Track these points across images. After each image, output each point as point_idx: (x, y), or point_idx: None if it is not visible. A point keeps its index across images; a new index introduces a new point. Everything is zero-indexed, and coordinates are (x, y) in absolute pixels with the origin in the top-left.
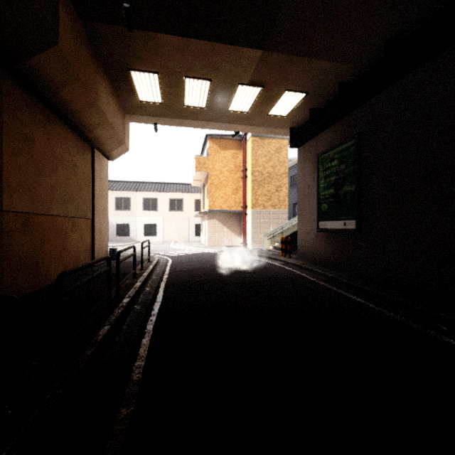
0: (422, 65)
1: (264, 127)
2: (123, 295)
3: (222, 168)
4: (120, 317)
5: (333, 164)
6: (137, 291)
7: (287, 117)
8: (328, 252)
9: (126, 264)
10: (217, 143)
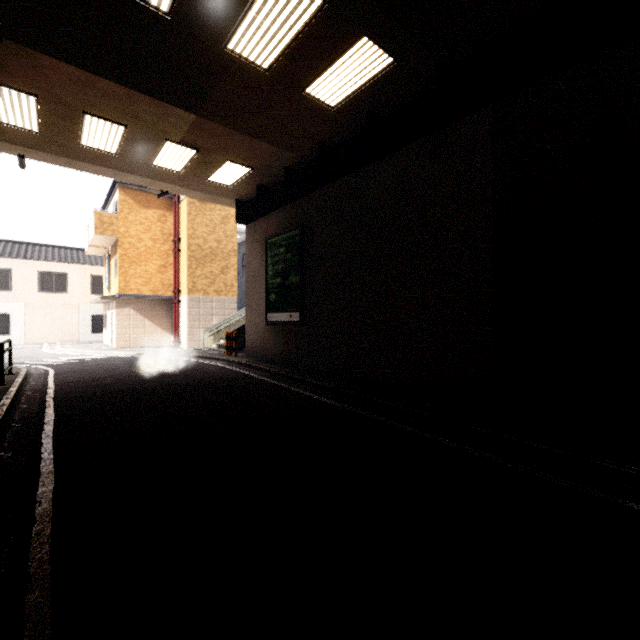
0: (346, 176)
1: (203, 193)
2: None
3: (141, 233)
4: None
5: (280, 251)
6: (8, 410)
7: (232, 188)
8: (276, 347)
9: None
10: (133, 197)
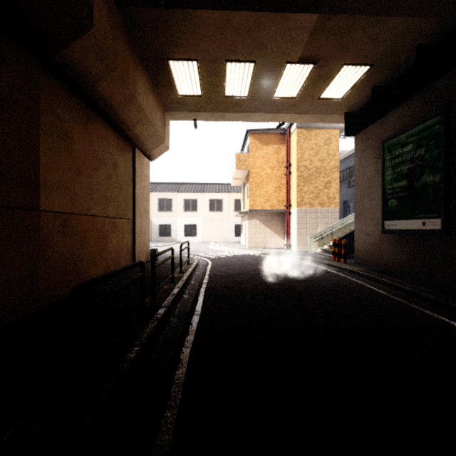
0: None
1: (313, 114)
2: (159, 303)
3: (263, 164)
4: (153, 333)
5: (405, 150)
6: (174, 299)
7: (342, 100)
8: (398, 258)
9: (165, 266)
10: (258, 139)
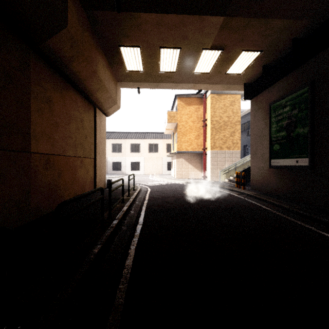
0: None
1: (222, 84)
2: (113, 217)
3: (187, 119)
4: (110, 237)
5: (285, 110)
6: (124, 214)
7: (242, 74)
8: (280, 186)
9: (117, 191)
10: (183, 101)
